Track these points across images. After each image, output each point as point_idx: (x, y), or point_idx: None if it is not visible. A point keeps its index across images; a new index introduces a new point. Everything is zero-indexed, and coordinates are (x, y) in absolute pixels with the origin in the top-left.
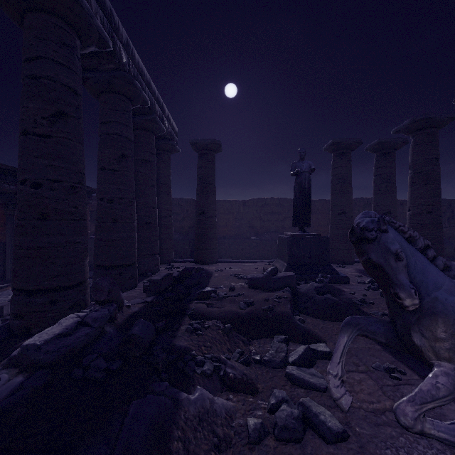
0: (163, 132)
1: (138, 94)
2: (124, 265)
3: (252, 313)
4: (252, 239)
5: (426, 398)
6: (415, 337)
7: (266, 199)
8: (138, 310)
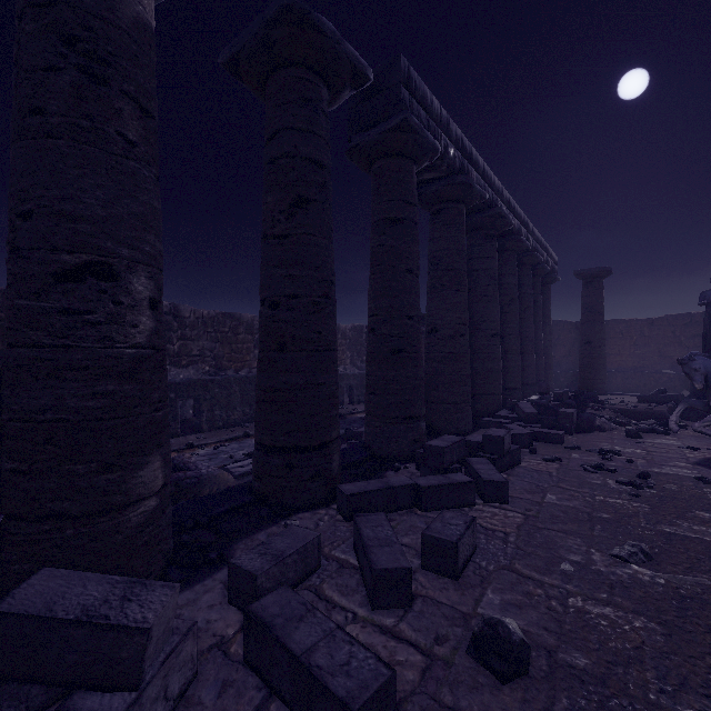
0: (548, 272)
1: (537, 260)
2: (528, 384)
3: (636, 410)
4: (660, 372)
5: (705, 421)
6: (710, 403)
7: (693, 315)
8: (556, 404)
